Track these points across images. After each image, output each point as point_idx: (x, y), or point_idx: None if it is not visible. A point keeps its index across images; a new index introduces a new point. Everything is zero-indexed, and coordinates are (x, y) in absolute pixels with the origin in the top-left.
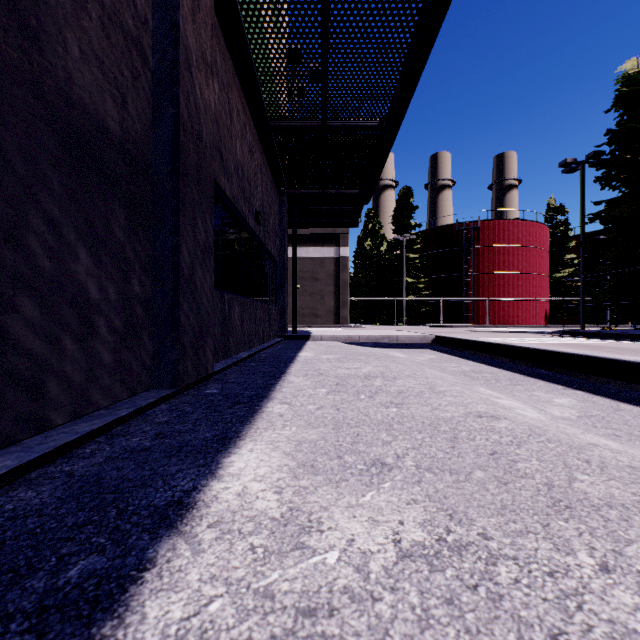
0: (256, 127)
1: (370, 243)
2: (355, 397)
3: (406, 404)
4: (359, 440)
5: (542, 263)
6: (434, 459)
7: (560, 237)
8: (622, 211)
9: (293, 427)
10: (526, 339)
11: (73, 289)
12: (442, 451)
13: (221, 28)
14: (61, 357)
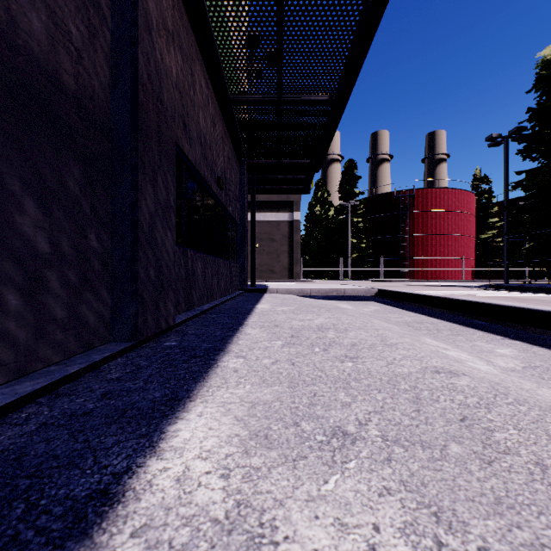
0: (218, 101)
1: (319, 209)
2: (310, 350)
3: (361, 358)
4: (316, 401)
5: (469, 226)
6: (400, 427)
7: (484, 203)
8: (541, 179)
9: (247, 385)
10: (458, 292)
11: (18, 242)
12: (407, 416)
13: (184, 4)
14: (2, 313)
